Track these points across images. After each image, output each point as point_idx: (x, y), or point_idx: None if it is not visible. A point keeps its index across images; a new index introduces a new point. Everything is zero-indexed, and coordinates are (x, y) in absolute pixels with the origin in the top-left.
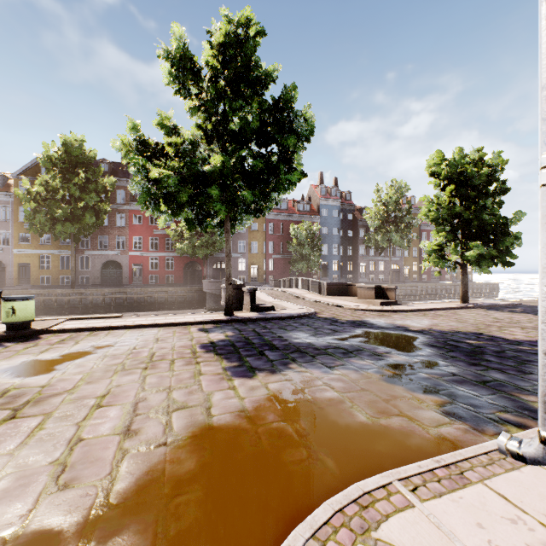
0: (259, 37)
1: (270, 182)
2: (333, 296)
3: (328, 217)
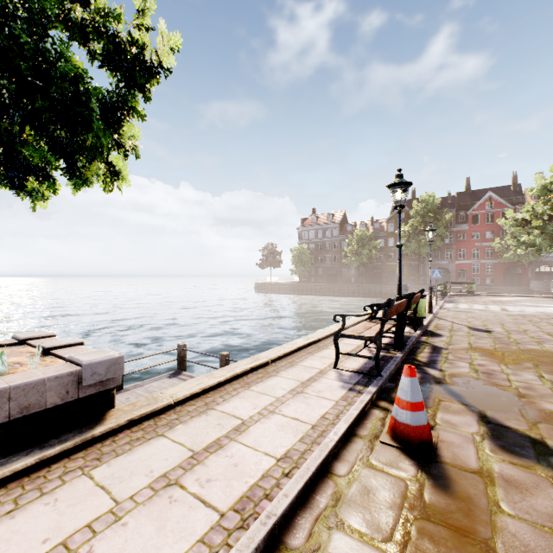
0: None
1: None
2: None
3: None
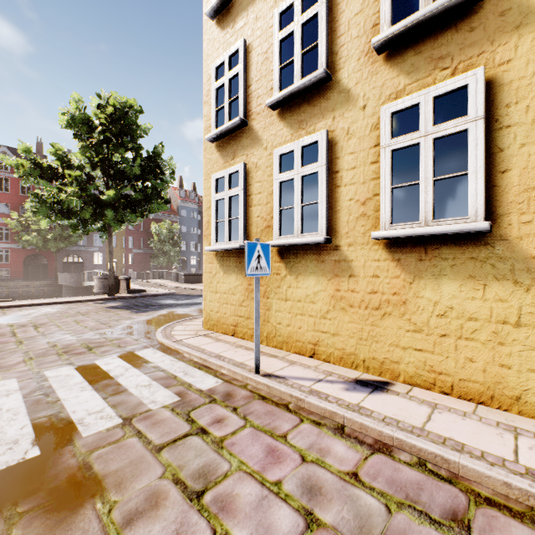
0: (139, 113)
1: (147, 207)
2: (190, 284)
3: (187, 218)
